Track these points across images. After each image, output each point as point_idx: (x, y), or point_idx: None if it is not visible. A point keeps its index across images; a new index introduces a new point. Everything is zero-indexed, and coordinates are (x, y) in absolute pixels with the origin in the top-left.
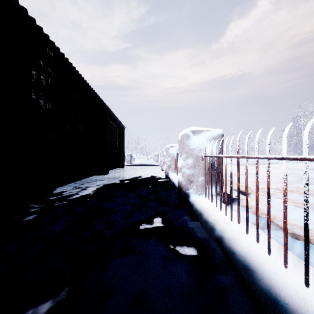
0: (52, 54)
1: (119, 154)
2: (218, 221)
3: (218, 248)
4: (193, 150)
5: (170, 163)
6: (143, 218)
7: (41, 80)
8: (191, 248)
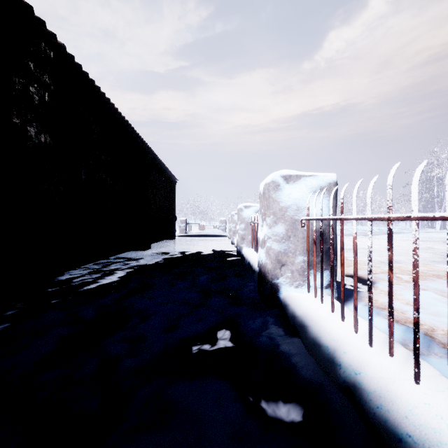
0: (51, 53)
1: (168, 219)
2: (340, 343)
3: (350, 409)
4: (285, 210)
5: (244, 233)
6: (199, 330)
7: (31, 94)
8: (291, 402)
